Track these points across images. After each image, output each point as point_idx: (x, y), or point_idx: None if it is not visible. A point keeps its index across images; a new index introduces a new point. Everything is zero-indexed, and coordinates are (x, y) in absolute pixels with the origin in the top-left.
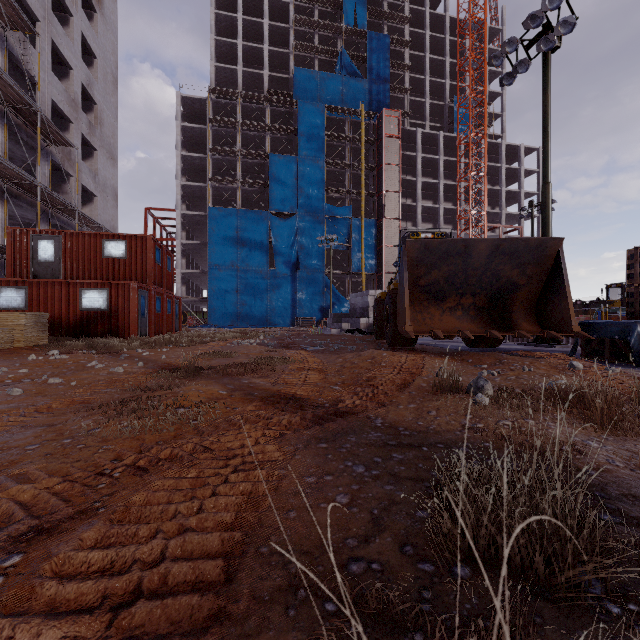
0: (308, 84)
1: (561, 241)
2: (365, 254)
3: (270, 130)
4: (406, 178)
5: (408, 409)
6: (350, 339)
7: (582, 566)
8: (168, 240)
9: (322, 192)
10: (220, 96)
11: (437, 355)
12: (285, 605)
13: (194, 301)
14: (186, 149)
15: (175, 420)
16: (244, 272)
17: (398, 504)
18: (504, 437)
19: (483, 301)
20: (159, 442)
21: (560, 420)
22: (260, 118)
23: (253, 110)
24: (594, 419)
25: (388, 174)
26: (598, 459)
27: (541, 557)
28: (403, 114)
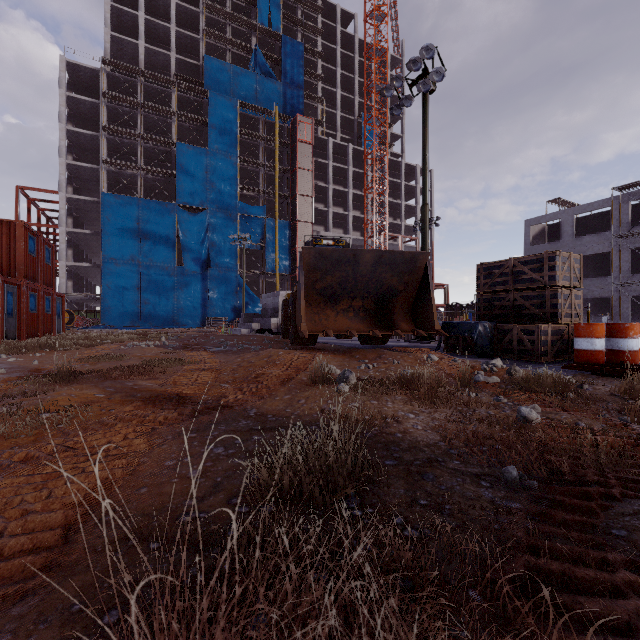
0: (220, 75)
1: (428, 255)
2: (279, 255)
3: (177, 117)
4: (319, 184)
5: (283, 400)
6: (259, 339)
7: (345, 490)
8: (48, 226)
9: (235, 189)
10: (117, 70)
11: (331, 352)
12: (115, 551)
13: (83, 298)
14: (73, 123)
15: (36, 424)
16: (147, 268)
17: (241, 472)
18: (346, 415)
19: (371, 304)
20: (14, 447)
21: (398, 400)
22: (166, 102)
23: (158, 92)
24: (423, 398)
25: (302, 178)
26: (407, 425)
27: (317, 487)
28: (316, 122)
